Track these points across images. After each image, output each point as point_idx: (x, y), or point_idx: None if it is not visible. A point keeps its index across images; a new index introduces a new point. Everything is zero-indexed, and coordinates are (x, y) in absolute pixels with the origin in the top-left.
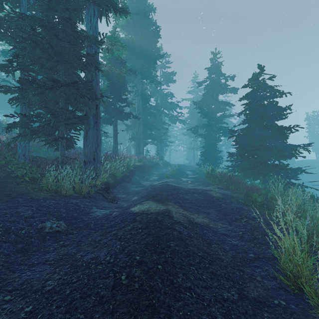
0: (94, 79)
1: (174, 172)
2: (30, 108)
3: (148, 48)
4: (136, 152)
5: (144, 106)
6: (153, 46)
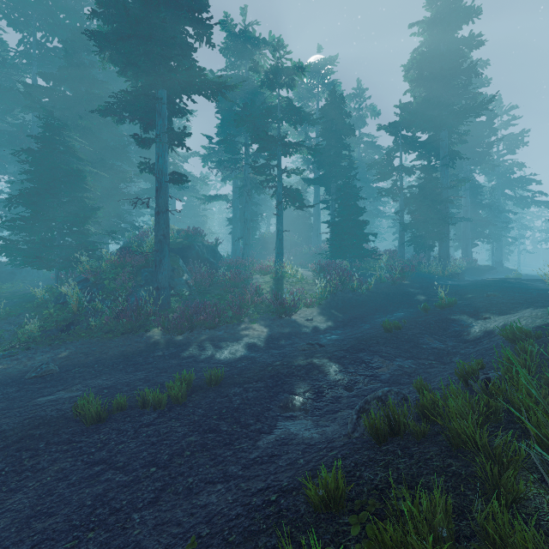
0: (446, 209)
1: (519, 276)
2: (405, 230)
3: (480, 133)
4: (463, 255)
5: (472, 199)
6: (487, 128)
